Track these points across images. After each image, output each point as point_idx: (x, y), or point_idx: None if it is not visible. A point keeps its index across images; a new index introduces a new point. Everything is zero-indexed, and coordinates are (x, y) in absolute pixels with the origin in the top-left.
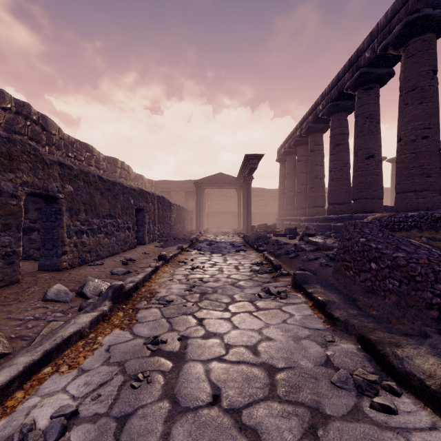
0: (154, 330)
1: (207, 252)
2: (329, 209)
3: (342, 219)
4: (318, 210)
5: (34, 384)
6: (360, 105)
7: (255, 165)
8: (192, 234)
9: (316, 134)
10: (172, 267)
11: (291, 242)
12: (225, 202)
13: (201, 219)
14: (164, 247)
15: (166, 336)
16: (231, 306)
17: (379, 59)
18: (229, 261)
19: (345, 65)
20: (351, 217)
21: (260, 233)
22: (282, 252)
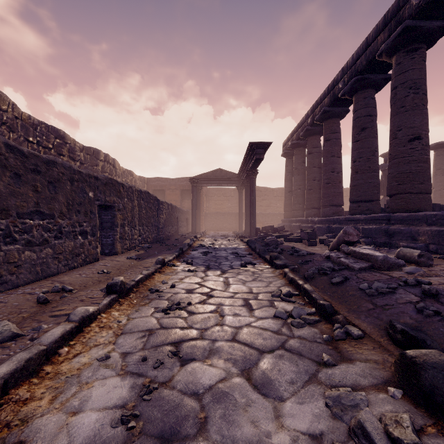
0: None
1: (199, 267)
2: (352, 208)
3: (375, 220)
4: (334, 209)
5: None
6: (400, 73)
7: (262, 156)
8: (186, 238)
9: (333, 120)
10: (131, 307)
11: (313, 250)
12: (225, 202)
13: (198, 220)
14: (141, 258)
15: None
16: None
17: (432, 5)
18: (233, 287)
19: (378, 25)
20: (389, 217)
21: (269, 238)
22: (313, 270)
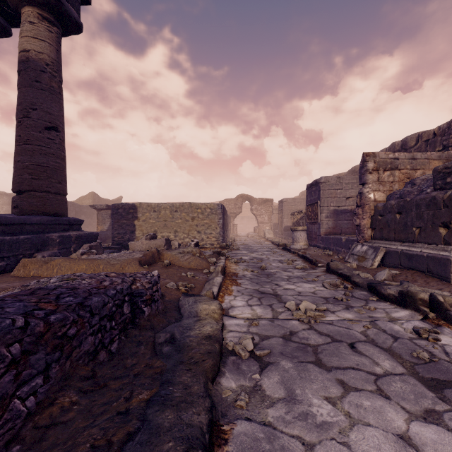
0: None
1: None
2: None
3: None
4: None
5: None
6: None
7: None
8: None
9: None
10: None
11: None
12: None
13: None
14: None
15: None
16: None
17: None
18: None
19: None
20: None
21: None
22: None
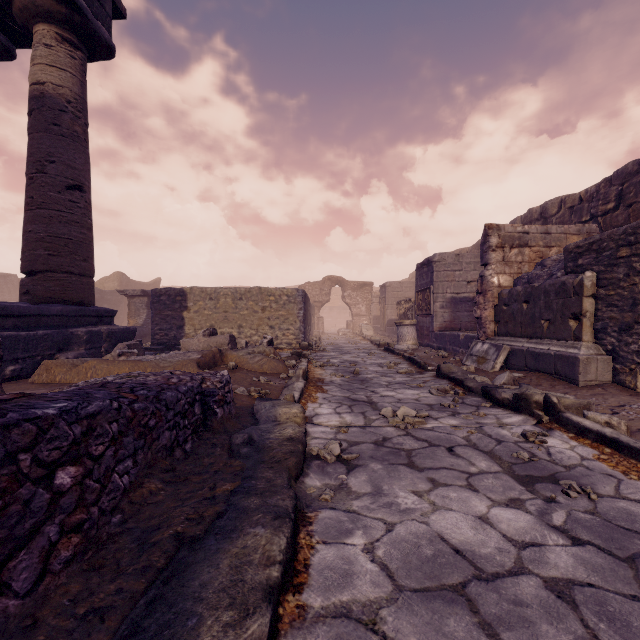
0: (621, 511)
1: None
2: None
3: None
4: None
5: (595, 446)
6: None
7: None
8: None
9: None
10: None
11: None
12: None
13: None
14: None
15: (581, 502)
16: (573, 626)
17: None
18: None
19: None
20: None
21: None
22: None
